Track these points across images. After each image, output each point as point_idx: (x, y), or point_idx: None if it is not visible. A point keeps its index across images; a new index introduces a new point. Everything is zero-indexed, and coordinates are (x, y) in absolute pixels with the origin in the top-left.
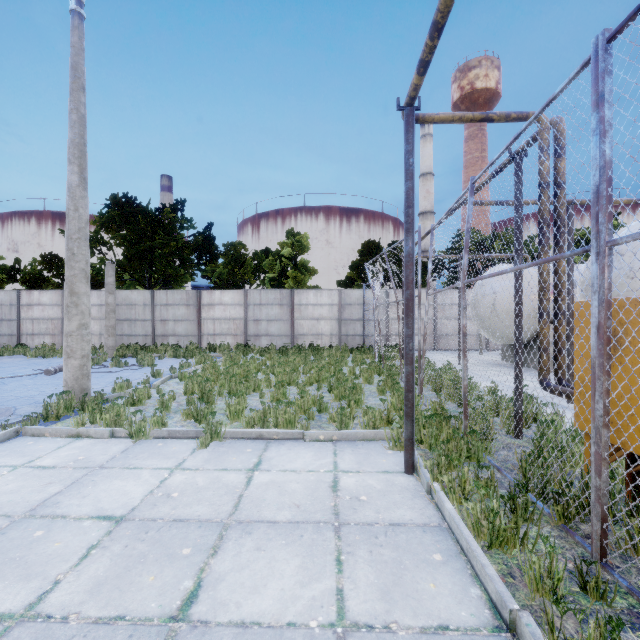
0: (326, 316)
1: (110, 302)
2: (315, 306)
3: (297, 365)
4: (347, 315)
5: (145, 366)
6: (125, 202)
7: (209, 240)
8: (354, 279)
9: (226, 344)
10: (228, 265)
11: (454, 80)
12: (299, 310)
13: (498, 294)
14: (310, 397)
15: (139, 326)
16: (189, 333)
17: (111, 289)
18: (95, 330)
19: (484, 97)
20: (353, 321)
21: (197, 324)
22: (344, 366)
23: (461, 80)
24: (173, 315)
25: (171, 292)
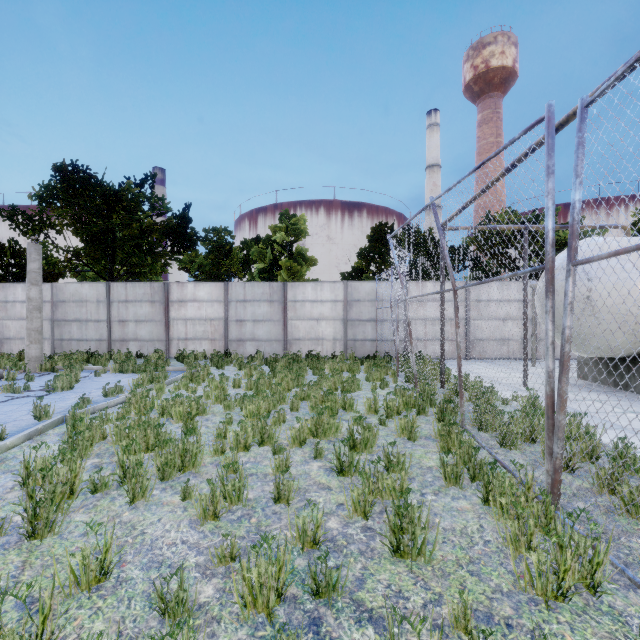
0: (328, 316)
1: (33, 296)
2: (314, 303)
3: (283, 393)
4: (355, 314)
5: (57, 390)
6: (71, 170)
7: (184, 222)
8: (362, 271)
9: (201, 351)
10: (209, 254)
11: (466, 59)
12: (294, 308)
13: (597, 281)
14: (296, 492)
15: (91, 328)
16: (154, 337)
17: (34, 278)
18: None
19: (500, 76)
20: (362, 322)
21: (164, 326)
22: (356, 390)
23: (474, 58)
24: (134, 314)
25: (131, 285)
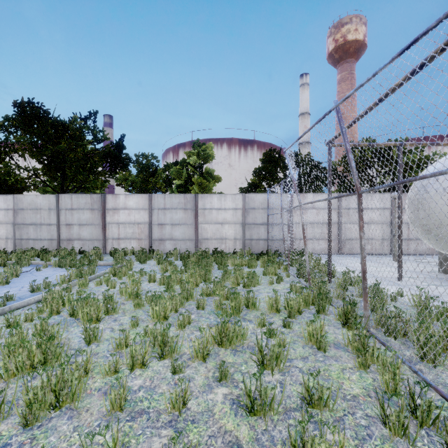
0: (230, 220)
1: None
2: (219, 210)
3: (190, 290)
4: (251, 219)
5: None
6: (28, 105)
7: (119, 148)
8: (255, 186)
9: (130, 248)
10: (139, 173)
11: (329, 35)
12: (203, 214)
13: None
14: None
15: (44, 230)
16: (94, 237)
17: None
18: (1, 234)
19: (354, 47)
20: (257, 225)
21: (102, 228)
22: (255, 285)
23: (335, 34)
24: (78, 219)
25: (76, 196)
